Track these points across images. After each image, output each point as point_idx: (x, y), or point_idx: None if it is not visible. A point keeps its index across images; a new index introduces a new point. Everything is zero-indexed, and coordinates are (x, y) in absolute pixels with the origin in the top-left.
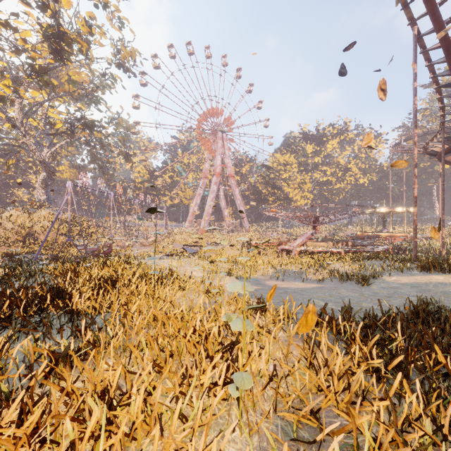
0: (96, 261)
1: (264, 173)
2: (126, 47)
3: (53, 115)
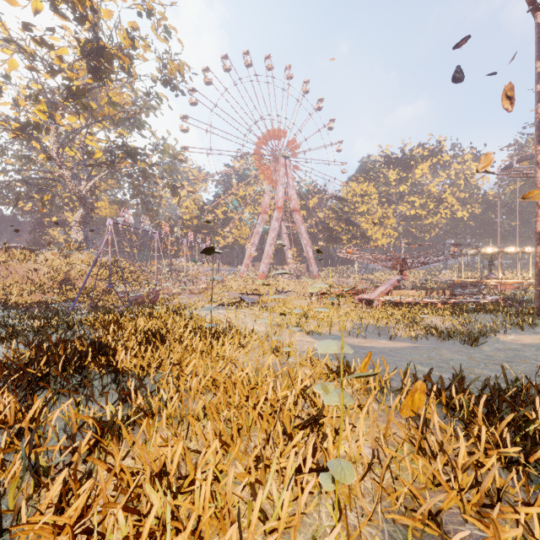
0: (142, 311)
1: (336, 206)
2: (173, 61)
3: (92, 143)
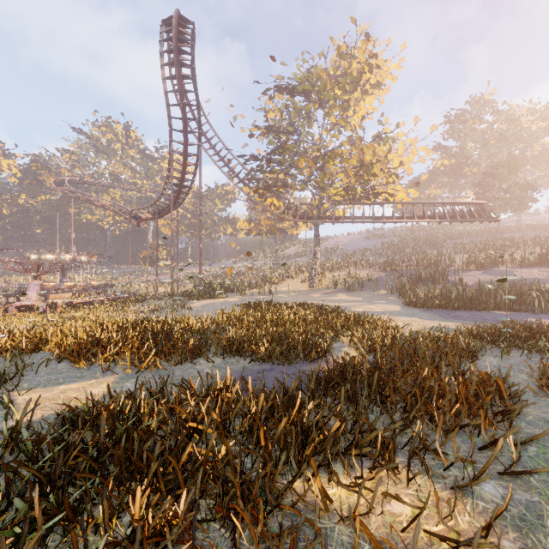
0: None
1: None
2: None
3: None
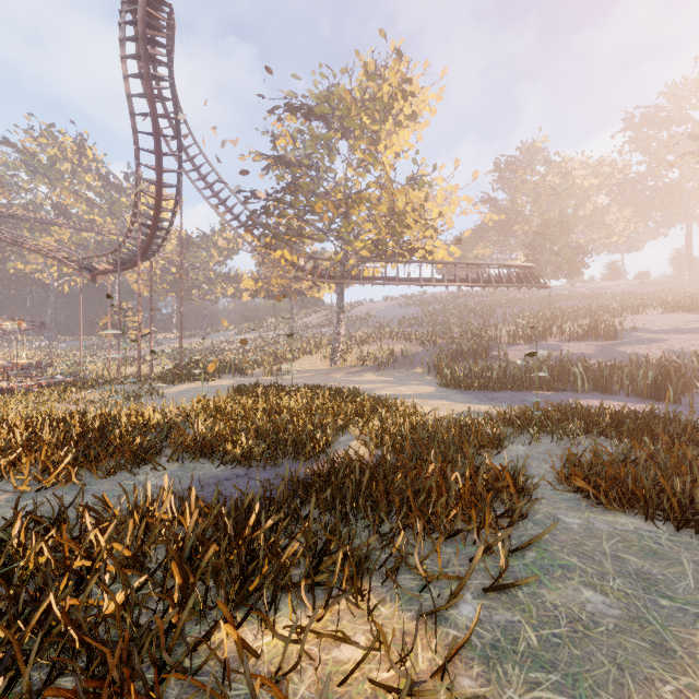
0: None
1: None
2: None
3: None
